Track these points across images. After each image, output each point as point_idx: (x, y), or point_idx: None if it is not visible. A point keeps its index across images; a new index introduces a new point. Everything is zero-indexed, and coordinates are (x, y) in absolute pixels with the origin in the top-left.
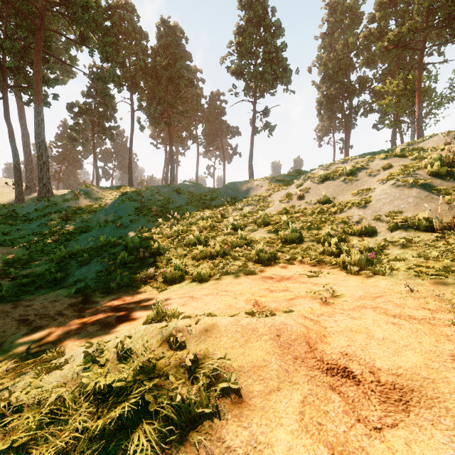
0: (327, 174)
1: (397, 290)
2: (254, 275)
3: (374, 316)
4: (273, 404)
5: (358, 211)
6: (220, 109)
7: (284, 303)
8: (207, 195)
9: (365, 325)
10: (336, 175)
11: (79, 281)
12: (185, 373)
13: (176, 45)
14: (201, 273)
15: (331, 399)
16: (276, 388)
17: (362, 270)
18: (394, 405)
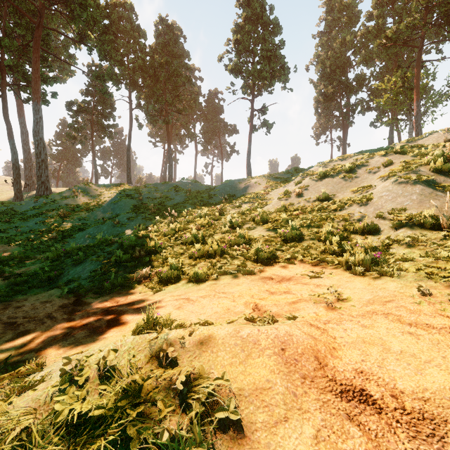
0: (326, 171)
1: (408, 293)
2: (253, 275)
3: (387, 323)
4: (280, 440)
5: (359, 209)
6: (218, 107)
7: (286, 307)
8: (205, 192)
9: (378, 335)
10: (335, 173)
11: (73, 281)
12: (175, 398)
13: (174, 44)
14: (198, 273)
15: (350, 433)
16: (283, 418)
17: (367, 271)
18: (427, 442)
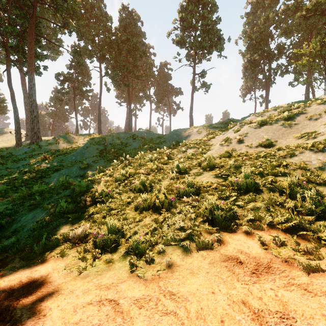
0: (264, 119)
1: None
2: (211, 250)
3: None
4: None
5: (316, 155)
6: (167, 75)
7: None
8: (157, 139)
9: None
10: (273, 120)
11: (17, 231)
12: None
13: (133, 25)
14: (139, 241)
15: None
16: None
17: None
18: None
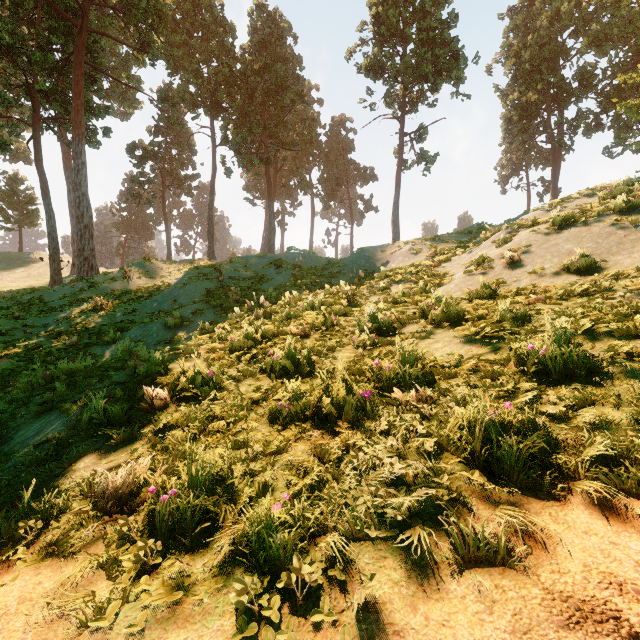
0: (569, 214)
1: None
2: (504, 571)
3: None
4: None
5: None
6: (345, 141)
7: None
8: (325, 269)
9: None
10: (592, 216)
11: None
12: None
13: (278, 40)
14: (272, 524)
15: None
16: None
17: None
18: None
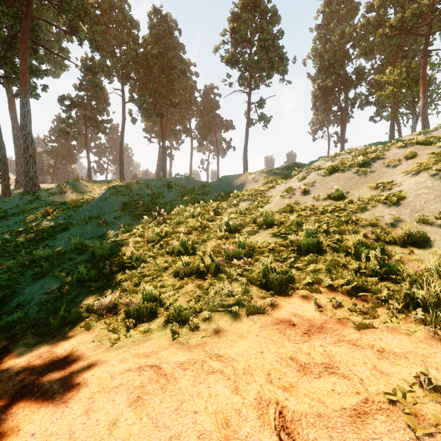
0: (335, 165)
1: None
2: (262, 315)
3: None
4: None
5: (389, 210)
6: (213, 102)
7: (351, 437)
8: (200, 189)
9: None
10: (346, 167)
11: (21, 306)
12: None
13: (168, 35)
14: (181, 308)
15: None
16: None
17: None
18: None
